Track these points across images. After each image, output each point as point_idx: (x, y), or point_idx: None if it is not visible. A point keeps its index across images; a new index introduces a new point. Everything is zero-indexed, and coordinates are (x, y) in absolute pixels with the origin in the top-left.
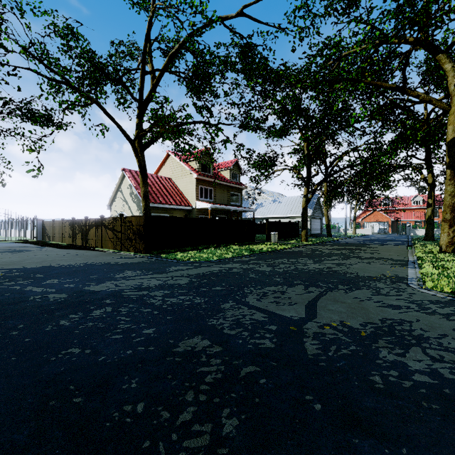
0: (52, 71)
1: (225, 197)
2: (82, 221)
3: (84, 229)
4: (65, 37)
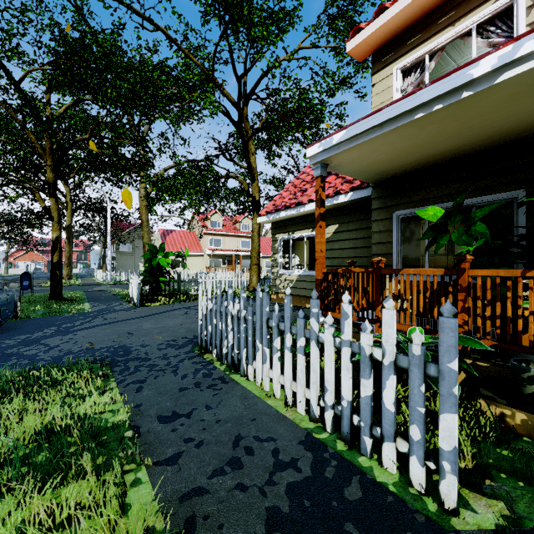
0: None
1: None
2: None
3: None
4: None
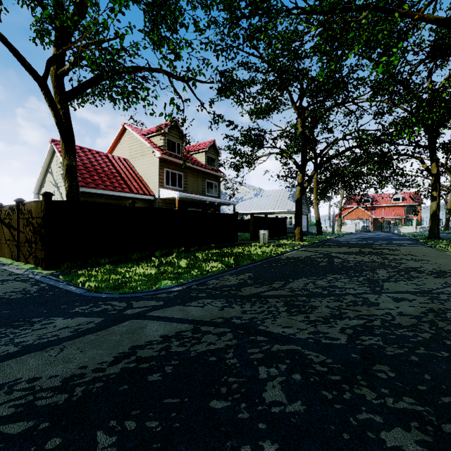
0: None
1: (198, 186)
2: None
3: None
4: None
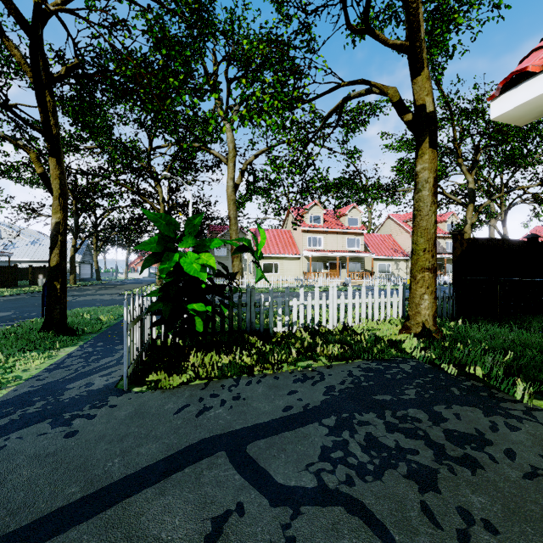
0: None
1: None
2: None
3: None
4: None
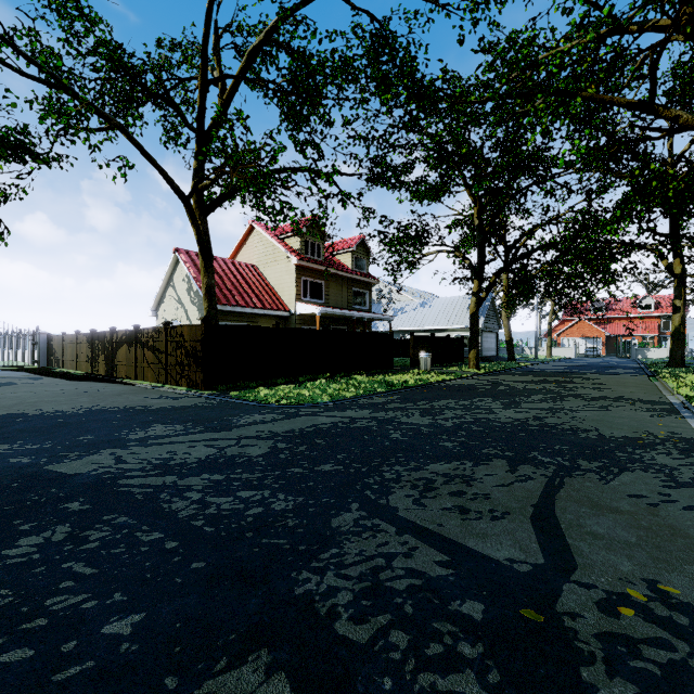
0: (36, 65)
1: (343, 297)
2: (106, 335)
3: (109, 348)
4: (65, 13)
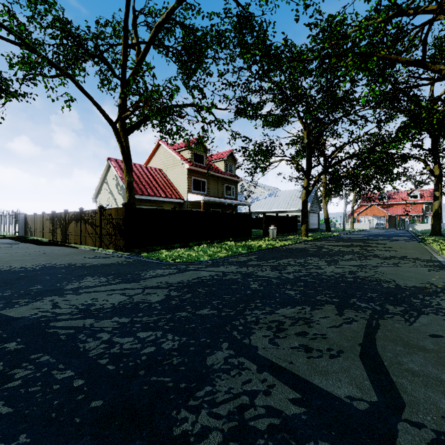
0: (9, 31)
1: (219, 190)
2: (61, 214)
3: (63, 223)
4: None
